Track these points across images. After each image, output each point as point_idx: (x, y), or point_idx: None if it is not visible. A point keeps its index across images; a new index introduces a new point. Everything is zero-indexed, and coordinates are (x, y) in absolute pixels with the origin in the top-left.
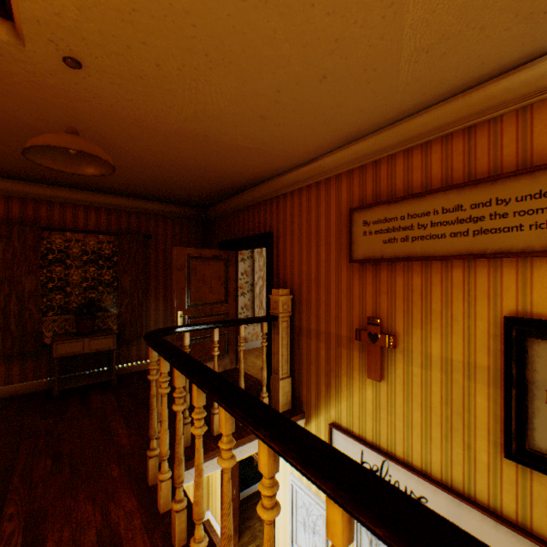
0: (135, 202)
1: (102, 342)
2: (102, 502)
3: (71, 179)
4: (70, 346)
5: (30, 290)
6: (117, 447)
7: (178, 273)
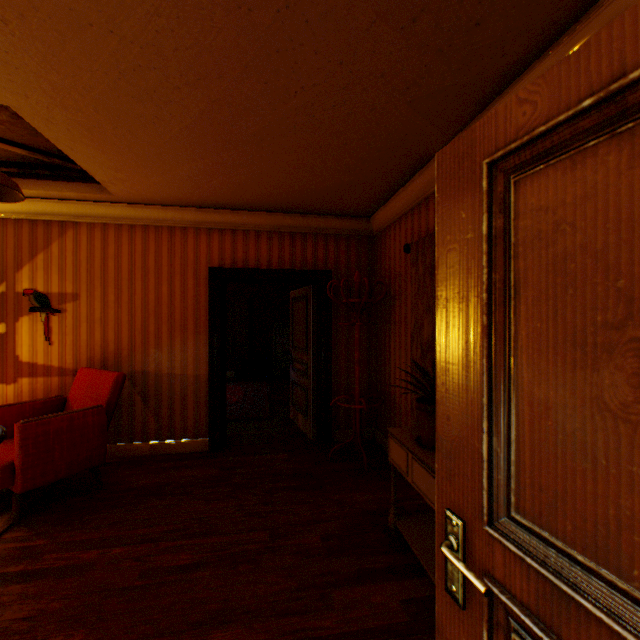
0: (582, 35)
1: (423, 475)
2: (6, 626)
3: (400, 125)
4: (397, 450)
5: (426, 338)
6: (130, 638)
7: (447, 294)
